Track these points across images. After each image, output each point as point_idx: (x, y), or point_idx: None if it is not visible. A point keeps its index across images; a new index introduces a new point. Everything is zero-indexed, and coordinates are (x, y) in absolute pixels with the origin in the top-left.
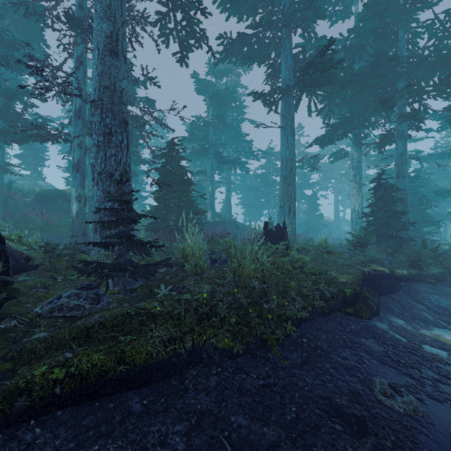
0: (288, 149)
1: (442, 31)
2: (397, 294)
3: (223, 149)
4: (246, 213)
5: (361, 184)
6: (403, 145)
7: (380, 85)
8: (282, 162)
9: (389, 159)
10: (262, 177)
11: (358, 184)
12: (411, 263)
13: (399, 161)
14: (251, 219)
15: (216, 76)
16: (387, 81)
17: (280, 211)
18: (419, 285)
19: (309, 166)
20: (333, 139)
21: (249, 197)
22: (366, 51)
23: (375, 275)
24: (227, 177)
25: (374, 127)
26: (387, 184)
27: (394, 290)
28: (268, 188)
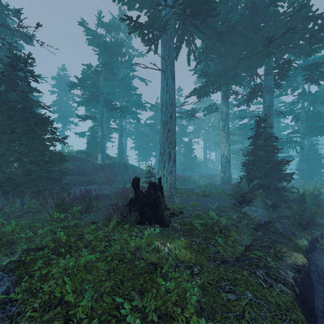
0: (168, 93)
1: (298, 1)
2: (316, 292)
3: (117, 100)
4: (139, 155)
5: (230, 134)
6: (271, 98)
7: (249, 44)
8: (163, 107)
9: (243, 116)
10: (150, 126)
11: (226, 134)
12: (301, 224)
13: (267, 112)
14: (143, 159)
15: (106, 30)
16: (259, 36)
17: (160, 158)
18: (318, 255)
19: (187, 117)
20: (209, 91)
21: (141, 142)
22: (237, 12)
23: (303, 283)
24: (119, 124)
25: (241, 84)
26: (267, 133)
27: (313, 287)
28: (155, 135)
